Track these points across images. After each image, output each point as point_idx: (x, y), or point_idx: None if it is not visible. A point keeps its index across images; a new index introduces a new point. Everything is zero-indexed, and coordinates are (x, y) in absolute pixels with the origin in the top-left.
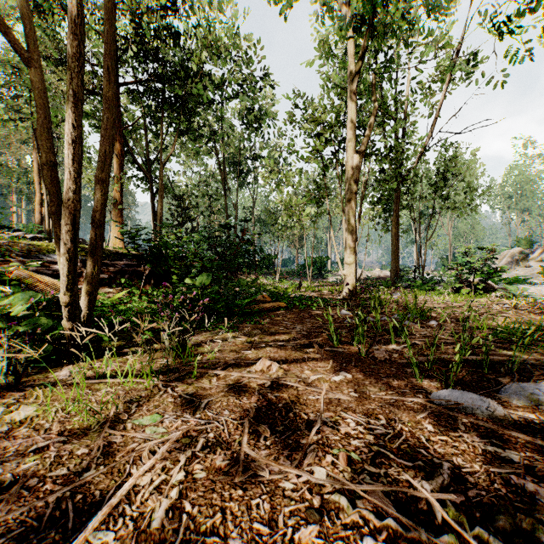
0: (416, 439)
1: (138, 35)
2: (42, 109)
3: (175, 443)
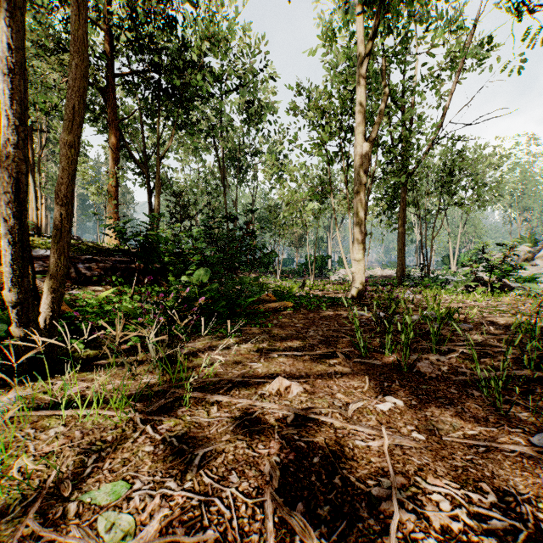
0: None
1: (133, 22)
2: None
3: None
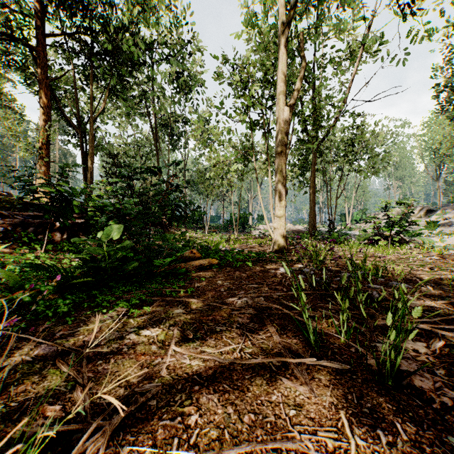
0: None
1: None
2: None
3: None
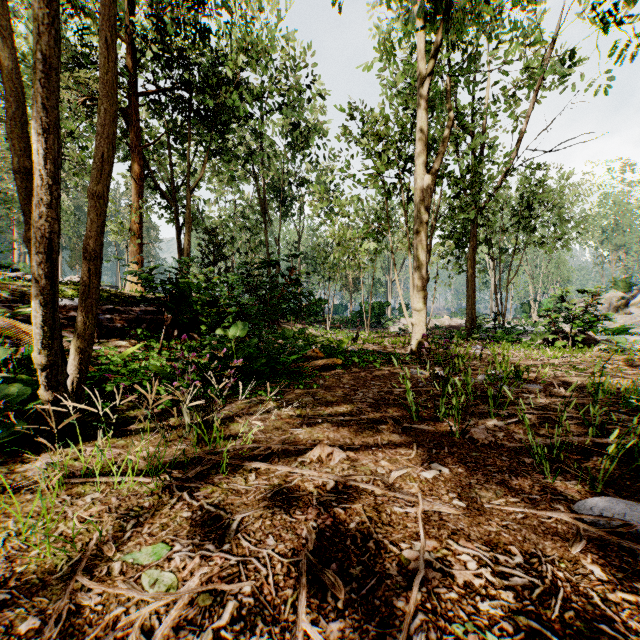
0: (584, 598)
1: (160, 33)
2: (14, 95)
3: (187, 606)
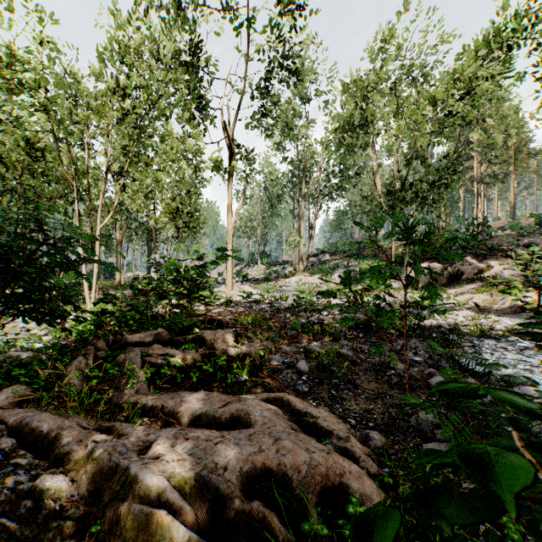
0: None
1: None
2: None
3: None
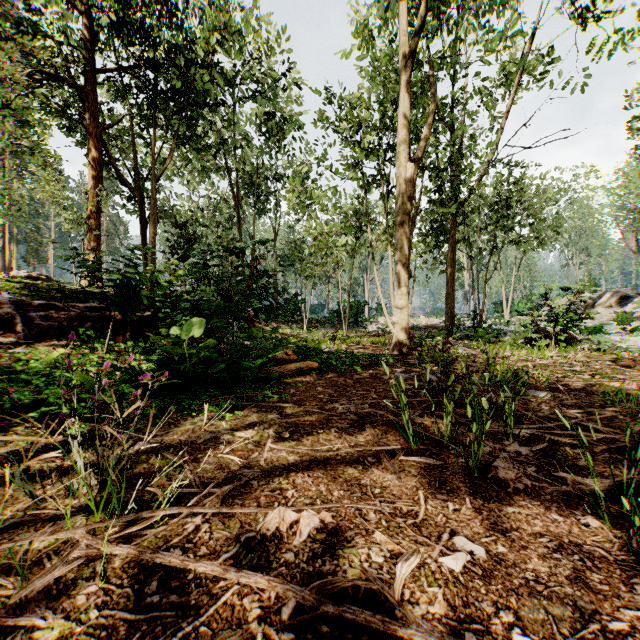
0: None
1: (119, 3)
2: None
3: None
